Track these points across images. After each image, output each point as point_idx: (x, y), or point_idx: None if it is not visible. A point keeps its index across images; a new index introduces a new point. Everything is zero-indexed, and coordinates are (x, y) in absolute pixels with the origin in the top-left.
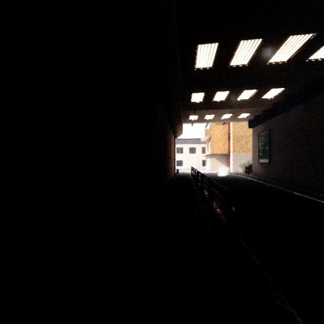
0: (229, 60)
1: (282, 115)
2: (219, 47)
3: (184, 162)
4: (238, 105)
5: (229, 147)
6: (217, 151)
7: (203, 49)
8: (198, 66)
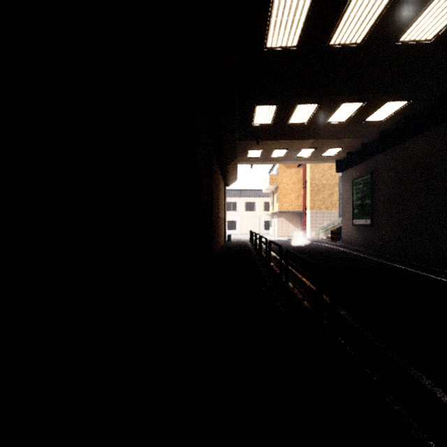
0: (330, 30)
1: (395, 150)
2: None
3: (238, 224)
4: (327, 133)
5: (304, 201)
6: (287, 207)
7: None
8: (271, 41)
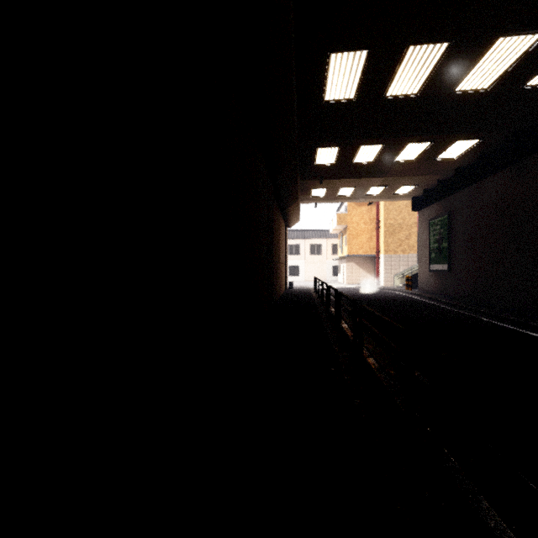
0: (385, 85)
1: (472, 188)
2: (369, 60)
3: (302, 270)
4: (396, 171)
5: (377, 243)
6: (358, 250)
7: (340, 63)
8: (329, 95)
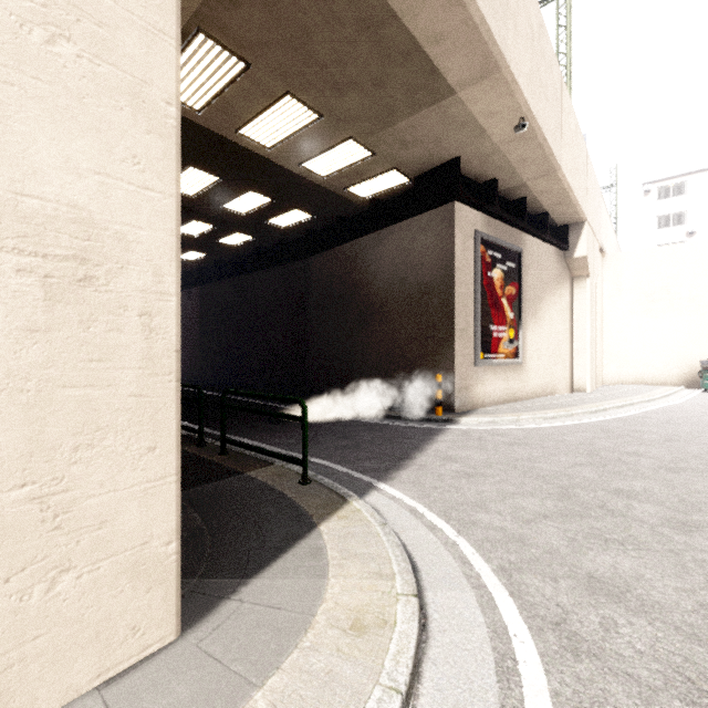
0: None
1: None
2: None
3: None
4: None
5: None
6: None
7: None
8: None
